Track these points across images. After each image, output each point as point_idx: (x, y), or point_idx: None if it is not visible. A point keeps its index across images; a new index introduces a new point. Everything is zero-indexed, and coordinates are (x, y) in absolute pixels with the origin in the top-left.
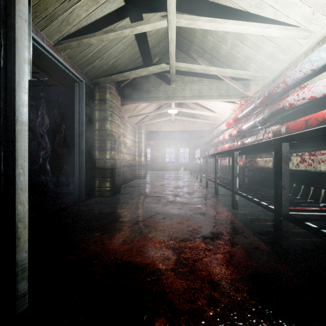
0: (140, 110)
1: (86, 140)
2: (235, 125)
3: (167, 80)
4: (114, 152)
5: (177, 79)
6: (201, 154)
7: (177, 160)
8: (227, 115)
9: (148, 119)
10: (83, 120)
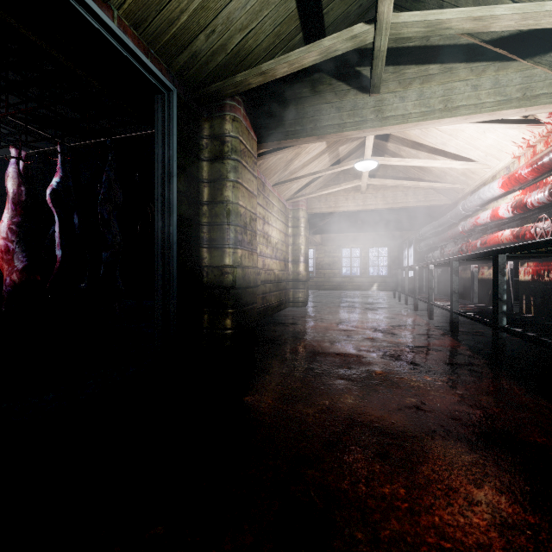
0: (297, 170)
1: (181, 225)
2: (531, 182)
3: (360, 83)
4: (243, 250)
5: (386, 77)
6: (419, 257)
7: (364, 270)
8: (501, 163)
9: (312, 191)
10: (171, 179)
